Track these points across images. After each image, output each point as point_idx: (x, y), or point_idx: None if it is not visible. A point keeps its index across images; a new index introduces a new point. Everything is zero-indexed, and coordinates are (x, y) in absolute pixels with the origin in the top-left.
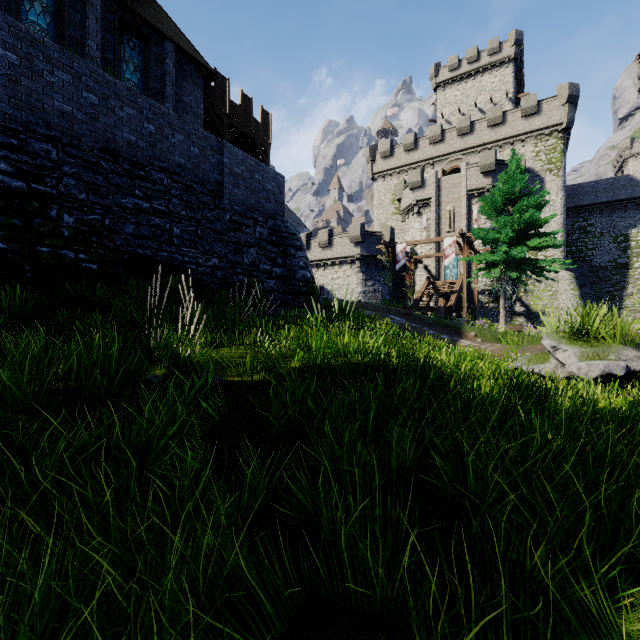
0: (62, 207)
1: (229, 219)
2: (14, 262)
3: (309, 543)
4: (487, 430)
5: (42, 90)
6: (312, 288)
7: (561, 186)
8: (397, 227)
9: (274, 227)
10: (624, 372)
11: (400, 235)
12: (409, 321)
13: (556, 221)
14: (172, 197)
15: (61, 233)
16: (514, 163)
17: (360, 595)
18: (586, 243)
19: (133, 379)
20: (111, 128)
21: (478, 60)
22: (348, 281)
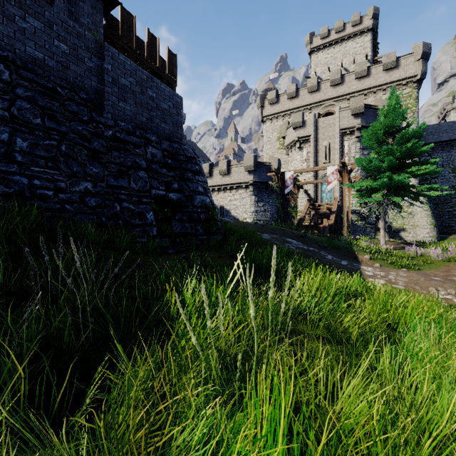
0: None
1: (111, 136)
2: None
3: None
4: None
5: None
6: (211, 214)
7: (415, 126)
8: (282, 159)
9: (170, 149)
10: None
11: (284, 165)
12: (306, 244)
13: None
14: (18, 98)
15: None
16: (394, 99)
17: None
18: None
19: None
20: None
21: (343, 30)
22: (243, 202)
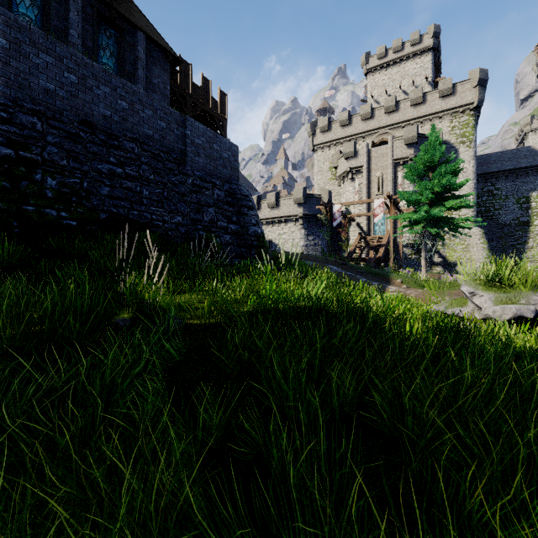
0: (46, 172)
1: (191, 183)
2: (3, 219)
3: (260, 480)
4: (422, 371)
5: (28, 70)
6: (262, 242)
7: (473, 156)
8: (334, 190)
9: (230, 190)
10: (533, 315)
11: (336, 197)
12: (345, 270)
13: (468, 185)
14: (142, 164)
15: (45, 194)
16: (433, 136)
17: (309, 532)
18: (493, 204)
19: (103, 322)
20: (89, 104)
21: (402, 50)
22: (292, 236)
